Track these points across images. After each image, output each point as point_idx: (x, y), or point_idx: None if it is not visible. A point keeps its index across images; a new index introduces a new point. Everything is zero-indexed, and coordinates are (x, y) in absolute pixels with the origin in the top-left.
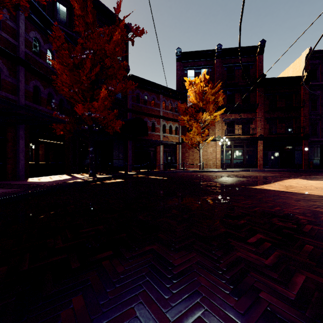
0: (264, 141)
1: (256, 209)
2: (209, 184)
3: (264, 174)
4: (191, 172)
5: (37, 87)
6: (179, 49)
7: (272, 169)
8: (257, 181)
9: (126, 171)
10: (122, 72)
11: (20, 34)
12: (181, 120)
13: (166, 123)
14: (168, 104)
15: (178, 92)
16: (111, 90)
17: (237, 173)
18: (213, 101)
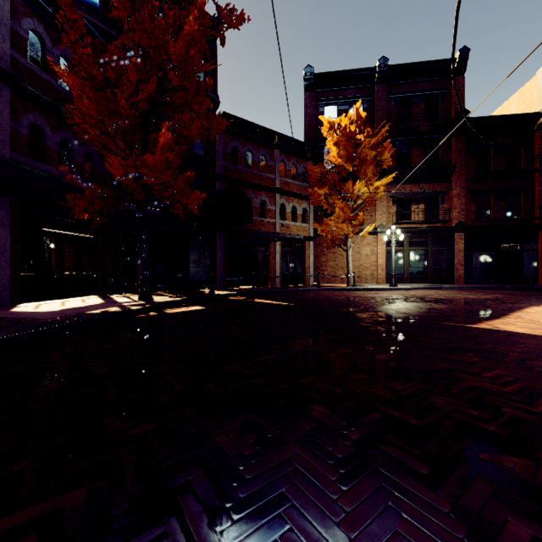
0: (466, 234)
1: None
2: (378, 319)
3: (472, 295)
4: (332, 290)
5: (38, 128)
6: (309, 68)
7: (482, 286)
8: (471, 311)
9: (212, 289)
10: (202, 100)
11: None
12: (315, 196)
13: (286, 202)
14: (289, 167)
15: (308, 145)
16: (180, 132)
17: (421, 294)
18: (373, 160)
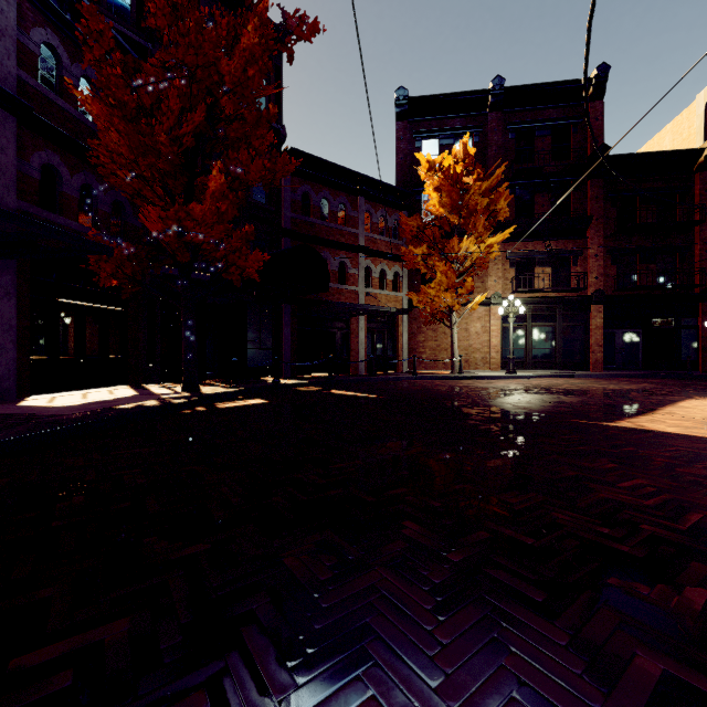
0: (606, 306)
1: (695, 520)
2: (490, 416)
3: (613, 385)
4: (431, 379)
5: (52, 169)
6: (403, 91)
7: (626, 373)
8: (609, 405)
9: (276, 377)
10: (264, 133)
11: (3, 29)
12: (409, 257)
13: (372, 265)
14: (377, 219)
15: (400, 190)
16: (236, 175)
17: (547, 383)
18: (485, 211)
